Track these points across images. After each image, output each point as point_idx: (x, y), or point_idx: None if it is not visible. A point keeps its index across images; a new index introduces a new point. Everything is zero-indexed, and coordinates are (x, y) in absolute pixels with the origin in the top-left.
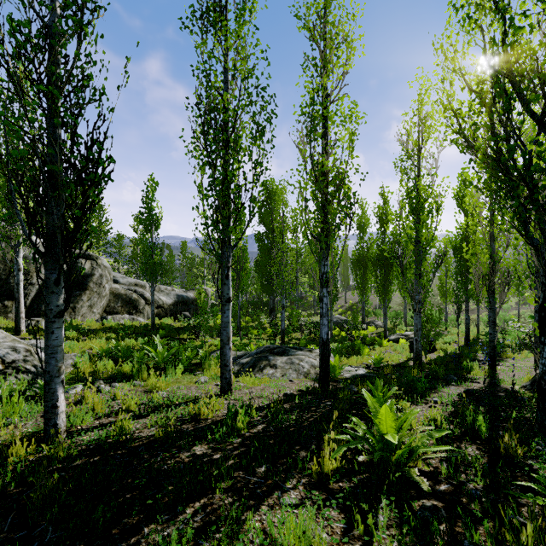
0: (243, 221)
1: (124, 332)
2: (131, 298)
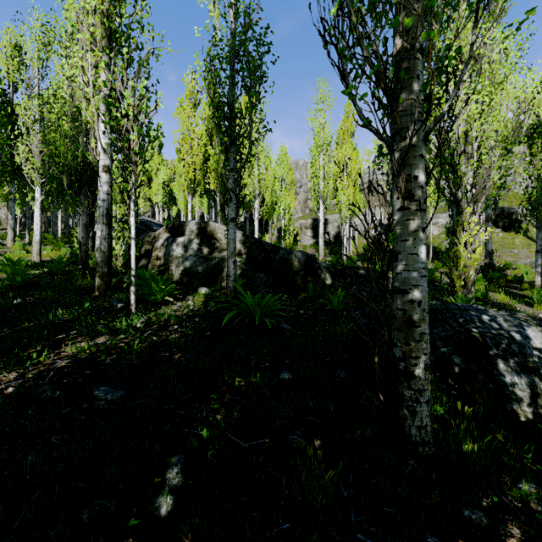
0: None
1: None
2: None
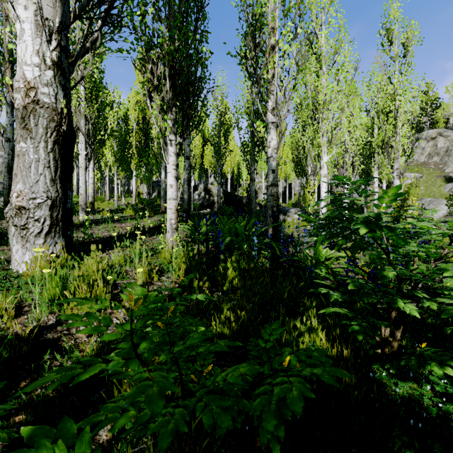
0: None
1: None
2: None
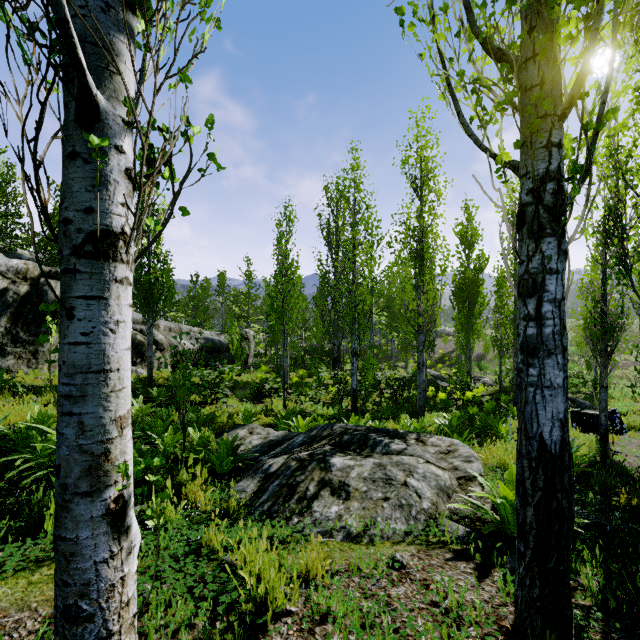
0: (292, 222)
1: None
2: (135, 340)
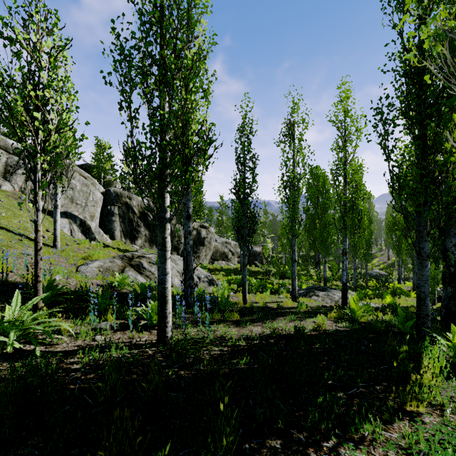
0: None
1: (227, 271)
2: (224, 251)
